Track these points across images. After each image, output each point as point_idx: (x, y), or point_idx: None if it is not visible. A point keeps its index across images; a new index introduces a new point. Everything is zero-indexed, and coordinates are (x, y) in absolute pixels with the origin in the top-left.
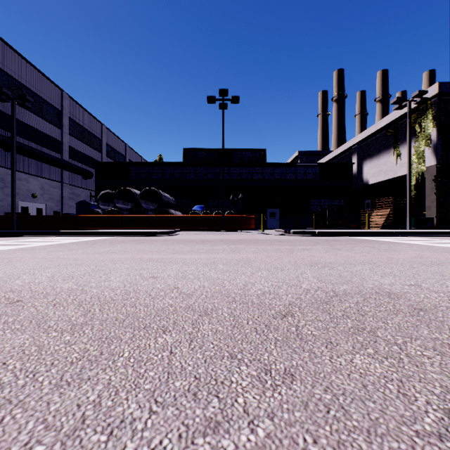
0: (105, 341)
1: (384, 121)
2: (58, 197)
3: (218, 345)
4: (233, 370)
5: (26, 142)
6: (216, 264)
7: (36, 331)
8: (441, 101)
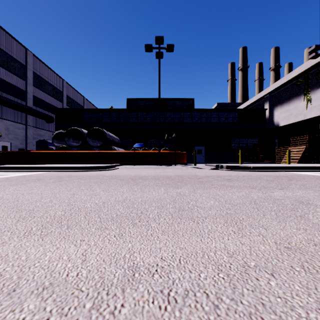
0: None
1: (296, 71)
2: (22, 137)
3: None
4: None
5: None
6: None
7: None
8: None
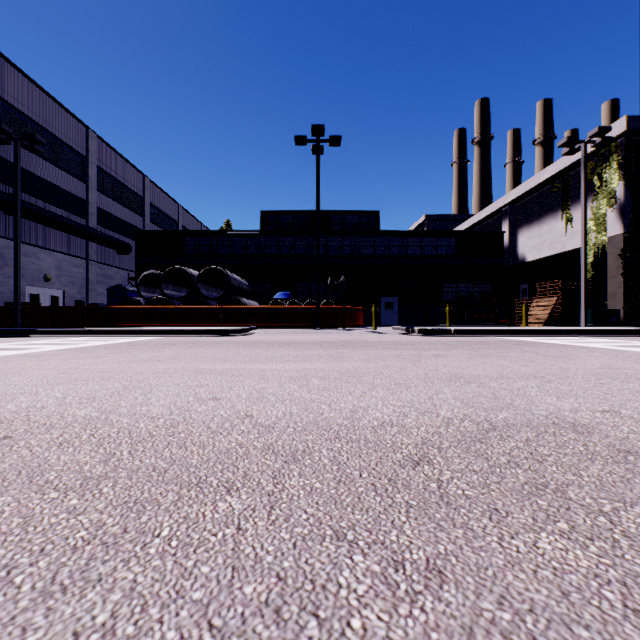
0: (133, 507)
1: (548, 171)
2: (81, 281)
3: (315, 515)
4: (342, 563)
5: (35, 201)
6: (309, 377)
7: (24, 490)
8: (631, 143)
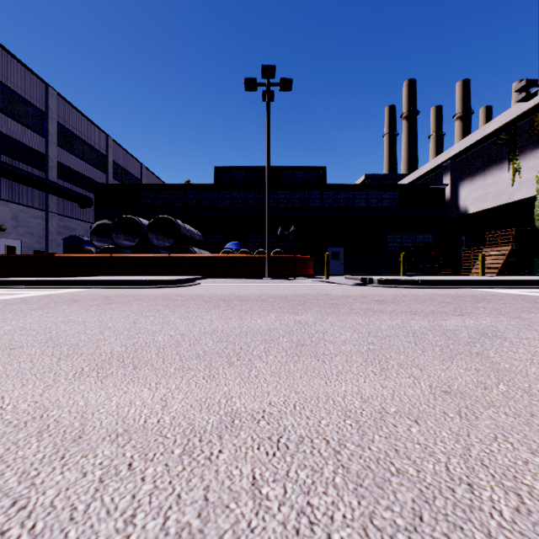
0: None
1: (495, 123)
2: (40, 232)
3: None
4: None
5: None
6: None
7: None
8: None
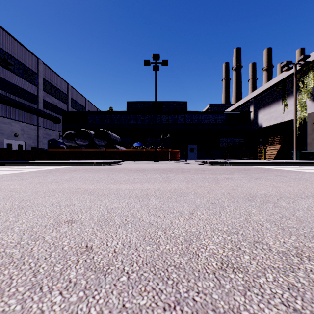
0: None
1: (274, 80)
2: (34, 137)
3: None
4: None
5: (10, 95)
6: (149, 197)
7: None
8: None
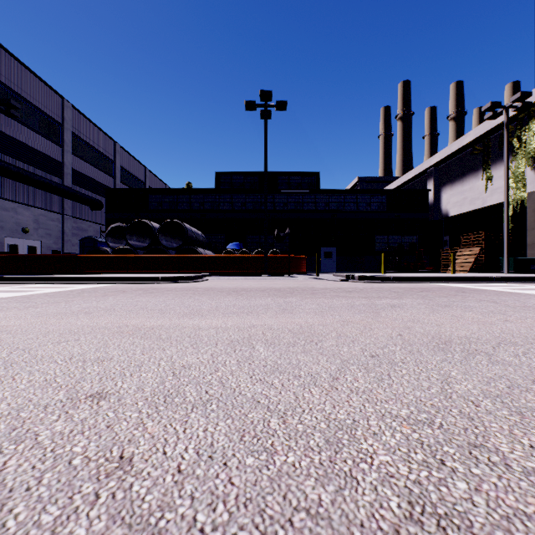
0: None
1: (470, 135)
2: (57, 233)
3: None
4: None
5: (14, 162)
6: (254, 342)
7: None
8: None
